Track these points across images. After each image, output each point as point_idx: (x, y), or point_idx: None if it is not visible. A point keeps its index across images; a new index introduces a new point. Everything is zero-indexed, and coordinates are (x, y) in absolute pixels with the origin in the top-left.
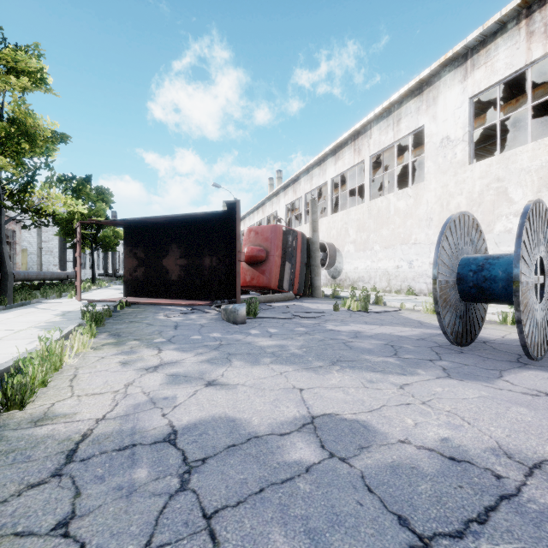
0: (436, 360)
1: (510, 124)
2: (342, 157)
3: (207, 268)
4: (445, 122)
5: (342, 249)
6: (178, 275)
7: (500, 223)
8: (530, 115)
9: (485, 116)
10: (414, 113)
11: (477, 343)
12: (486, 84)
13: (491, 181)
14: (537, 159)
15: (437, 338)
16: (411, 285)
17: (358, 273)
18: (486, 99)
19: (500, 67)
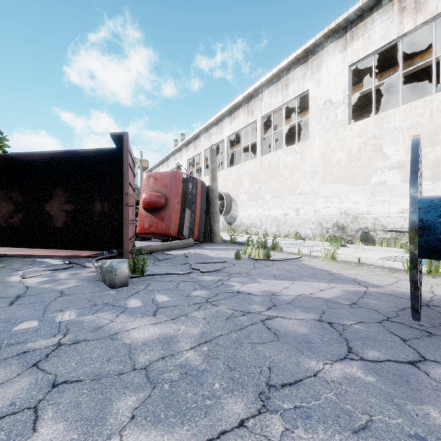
0: (423, 364)
1: (367, 101)
2: (237, 118)
3: (98, 214)
4: (328, 86)
5: (237, 199)
6: (64, 221)
7: (376, 175)
8: (401, 81)
9: (356, 88)
10: (301, 79)
11: (424, 309)
12: (364, 53)
13: (368, 139)
14: (408, 120)
15: (370, 301)
16: (298, 230)
17: (251, 220)
18: (358, 72)
19: (376, 38)
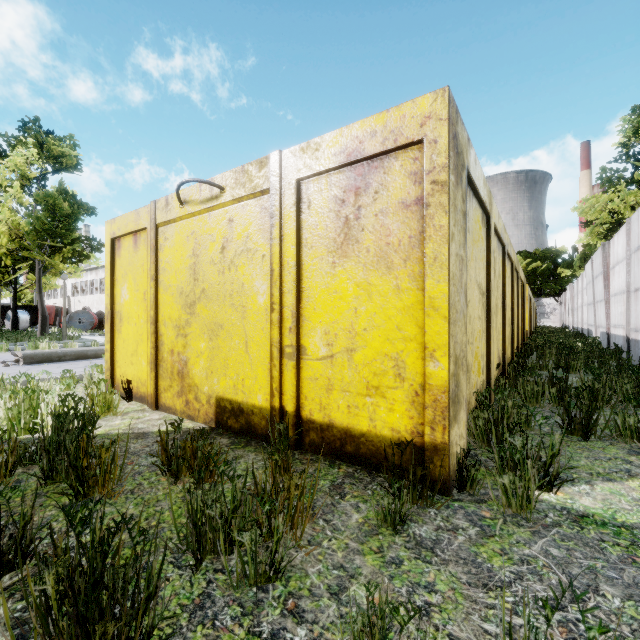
0: None
1: None
2: (93, 274)
3: None
4: None
5: (93, 310)
6: None
7: None
8: None
9: None
10: None
11: None
12: None
13: None
14: None
15: None
16: None
17: None
18: None
19: None
